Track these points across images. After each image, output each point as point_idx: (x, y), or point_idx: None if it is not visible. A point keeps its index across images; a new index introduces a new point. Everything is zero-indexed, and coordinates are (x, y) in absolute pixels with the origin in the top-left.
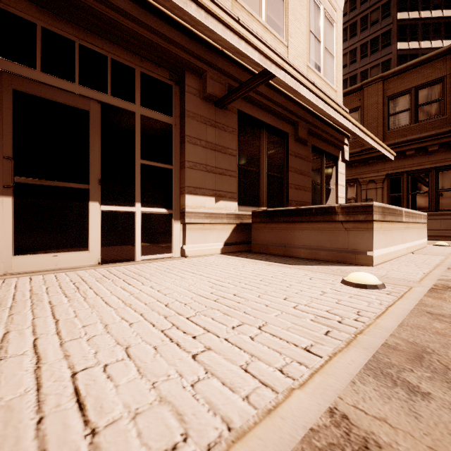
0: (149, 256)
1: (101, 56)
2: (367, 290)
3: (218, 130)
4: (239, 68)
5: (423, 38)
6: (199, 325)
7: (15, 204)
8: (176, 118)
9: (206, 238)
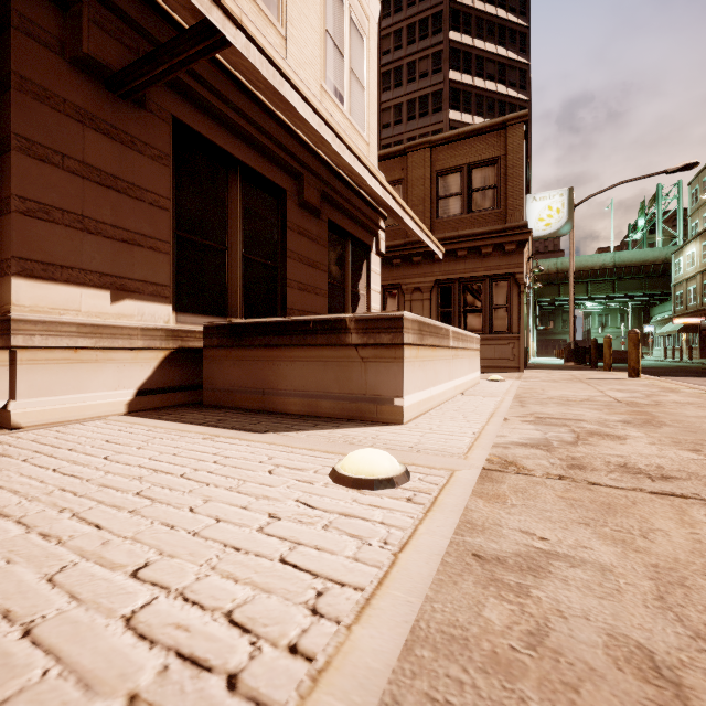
0: None
1: None
2: (373, 494)
3: (118, 146)
4: (175, 31)
5: (477, 113)
6: None
7: None
8: None
9: (83, 381)
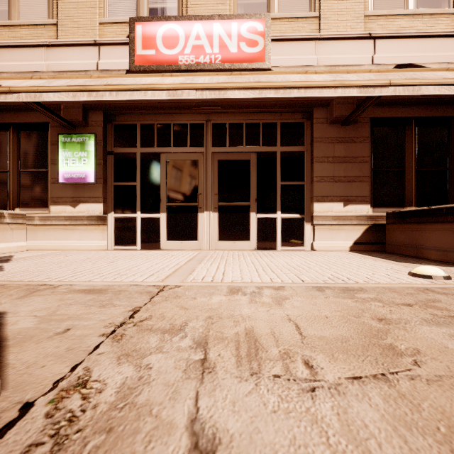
0: (286, 248)
1: (256, 124)
2: (418, 278)
3: (346, 144)
4: None
5: None
6: (272, 270)
7: (218, 216)
8: (307, 145)
9: (333, 237)
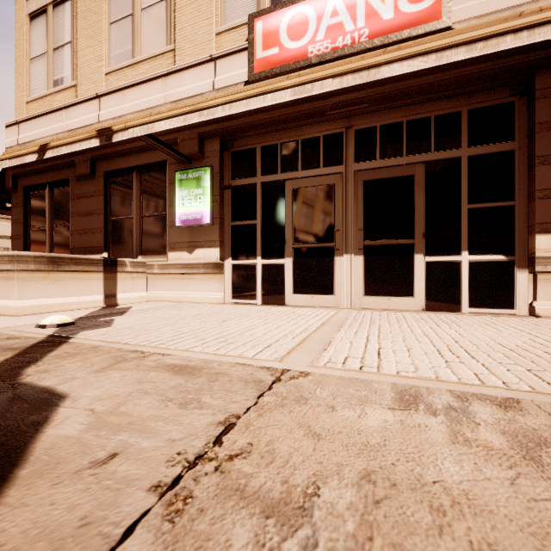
0: (478, 310)
1: (424, 120)
2: None
3: None
4: None
5: None
6: (470, 354)
7: (364, 260)
8: (521, 139)
9: None
